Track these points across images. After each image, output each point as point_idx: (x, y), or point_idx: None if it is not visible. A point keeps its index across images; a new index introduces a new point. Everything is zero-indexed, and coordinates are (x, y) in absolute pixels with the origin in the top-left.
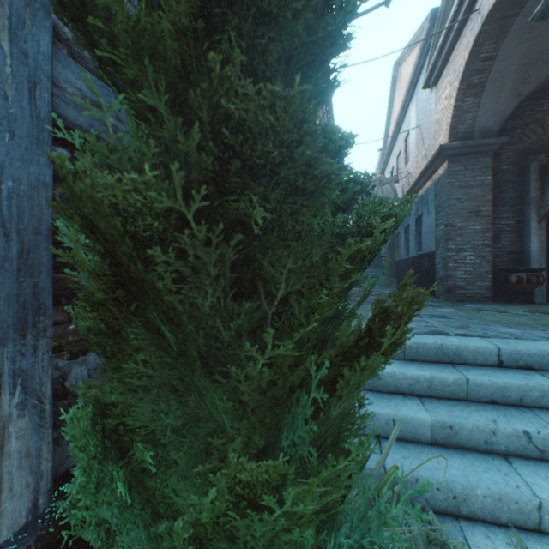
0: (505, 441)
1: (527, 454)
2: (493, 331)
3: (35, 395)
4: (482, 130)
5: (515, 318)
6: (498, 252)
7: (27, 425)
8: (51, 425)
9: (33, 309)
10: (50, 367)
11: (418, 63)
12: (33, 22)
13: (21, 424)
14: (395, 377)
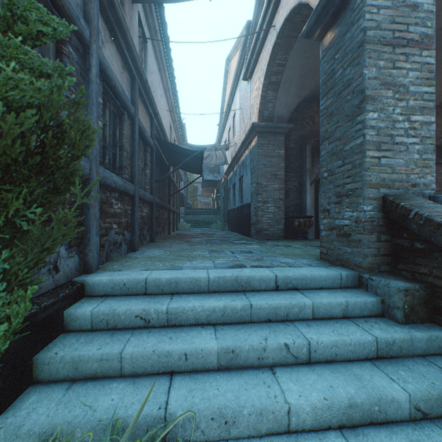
0: (272, 354)
1: (287, 361)
2: (277, 262)
3: None
4: (279, 117)
5: (294, 251)
6: (289, 204)
7: None
8: None
9: None
10: None
11: (240, 60)
12: None
13: None
14: (196, 310)
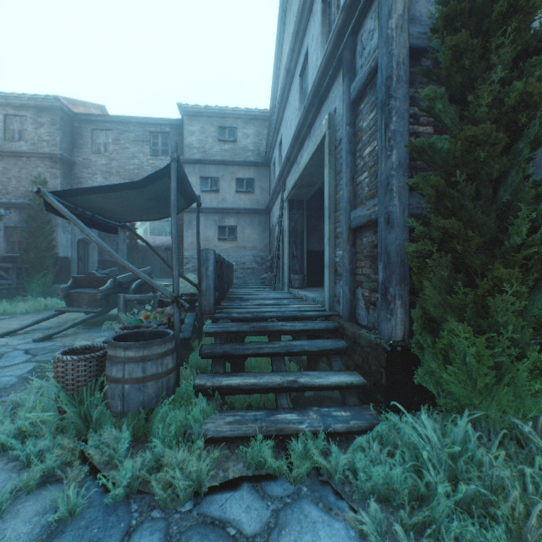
0: None
1: None
2: None
3: (403, 303)
4: None
5: None
6: None
7: (402, 311)
8: (408, 315)
9: (403, 277)
10: (407, 296)
11: None
12: (403, 192)
13: (400, 310)
14: None
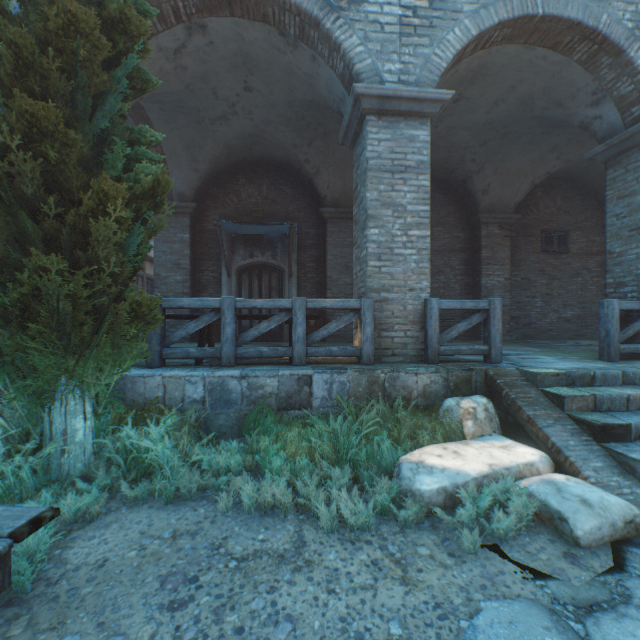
0: None
1: None
2: None
3: None
4: (180, 194)
5: None
6: None
7: None
8: None
9: None
10: None
11: None
12: None
13: None
14: None
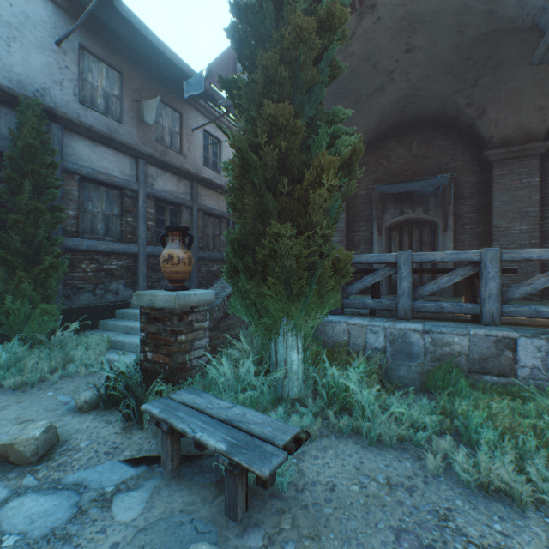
0: None
1: None
2: None
3: None
4: None
5: None
6: None
7: None
8: None
9: None
10: None
11: None
12: None
13: None
14: None
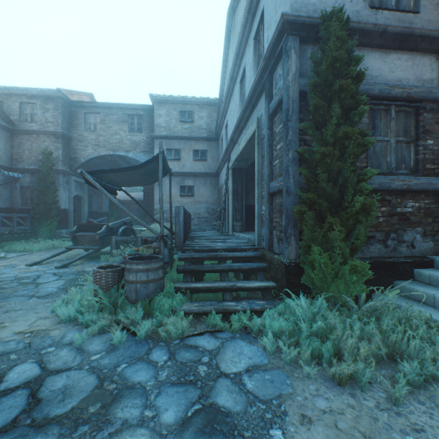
0: None
1: None
2: None
3: (296, 238)
4: None
5: None
6: None
7: (295, 243)
8: (298, 245)
9: (295, 223)
10: (298, 234)
11: None
12: (295, 175)
13: (294, 242)
14: None
